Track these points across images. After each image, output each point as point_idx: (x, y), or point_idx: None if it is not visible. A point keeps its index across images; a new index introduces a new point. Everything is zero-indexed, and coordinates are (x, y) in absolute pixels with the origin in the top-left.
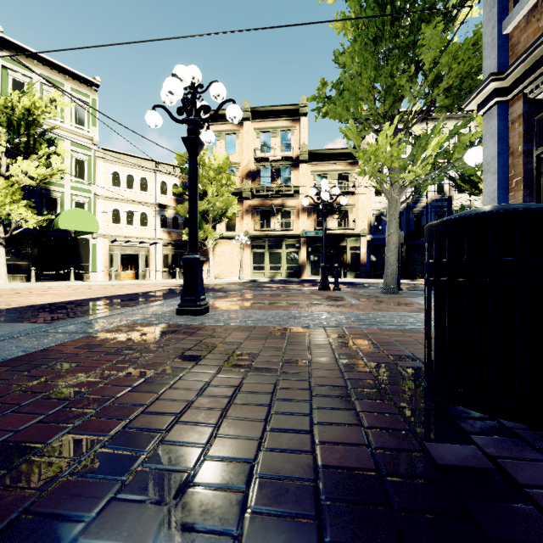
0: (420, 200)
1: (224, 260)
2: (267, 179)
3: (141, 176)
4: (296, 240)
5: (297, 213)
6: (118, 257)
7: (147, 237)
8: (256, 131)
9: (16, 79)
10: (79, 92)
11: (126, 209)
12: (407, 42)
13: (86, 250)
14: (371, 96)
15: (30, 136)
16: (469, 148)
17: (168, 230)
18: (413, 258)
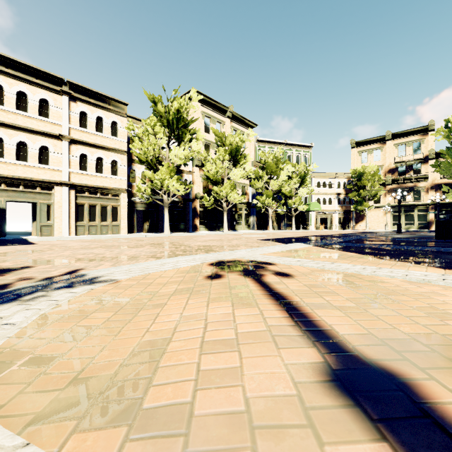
0: None
1: (372, 220)
2: (403, 172)
3: (328, 181)
4: (425, 207)
5: (426, 190)
6: (319, 219)
7: (331, 209)
8: (395, 146)
9: (288, 155)
10: (305, 151)
11: (322, 197)
12: None
13: (307, 217)
14: None
15: (303, 179)
16: None
17: (341, 205)
18: None
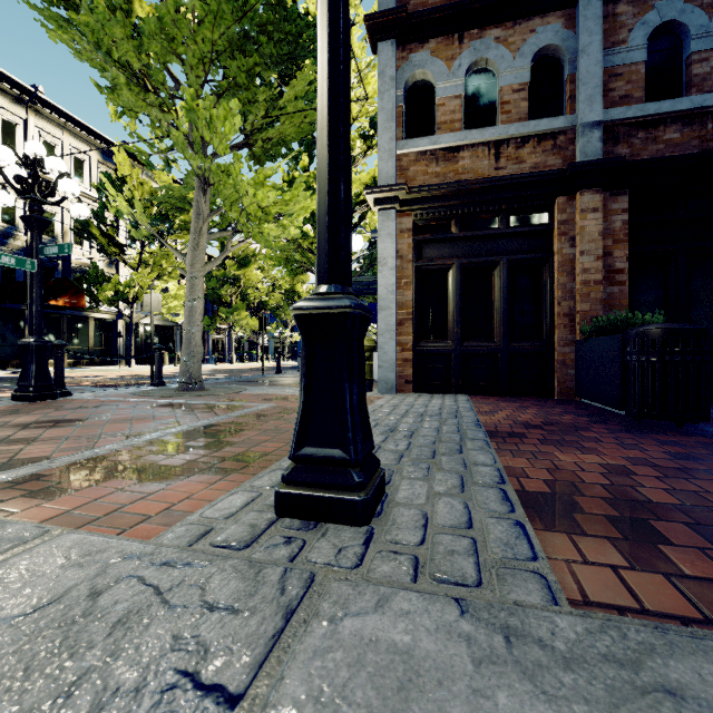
0: (15, 235)
1: None
2: None
3: None
4: None
5: None
6: None
7: None
8: None
9: None
10: None
11: None
12: (275, 53)
13: None
14: (202, 70)
15: None
16: (354, 233)
17: None
18: (2, 332)
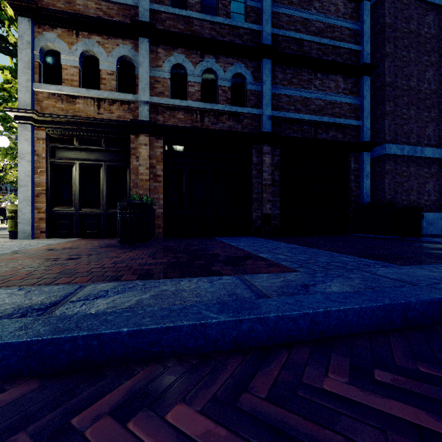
0: None
1: None
2: None
3: None
4: None
5: None
6: None
7: None
8: None
9: None
10: None
11: None
12: None
13: None
14: None
15: None
16: (0, 135)
17: None
18: None
